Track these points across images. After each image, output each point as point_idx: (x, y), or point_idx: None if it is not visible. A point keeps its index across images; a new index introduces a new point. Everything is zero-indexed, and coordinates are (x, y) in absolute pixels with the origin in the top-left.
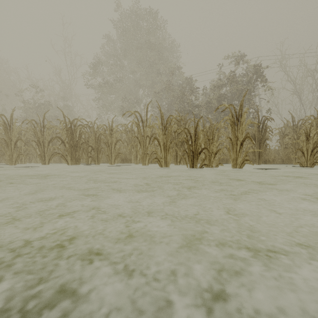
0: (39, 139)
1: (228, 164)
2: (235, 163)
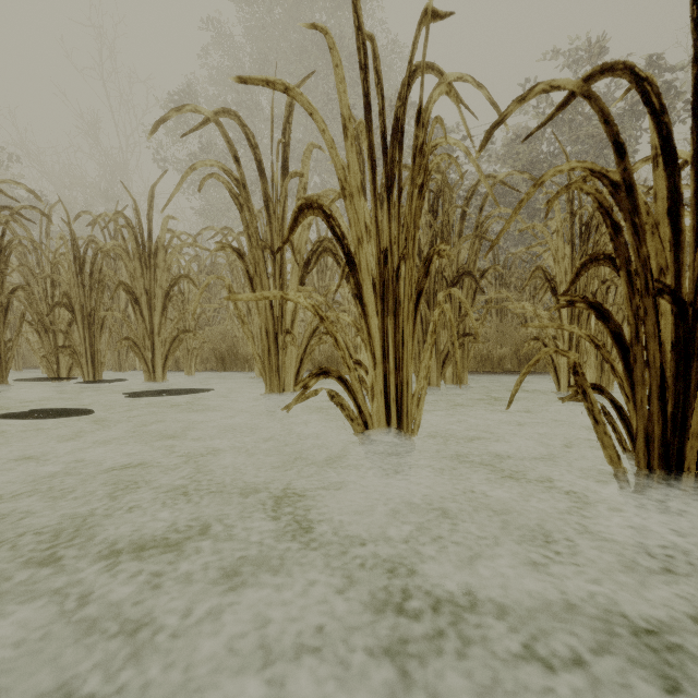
0: None
1: None
2: None
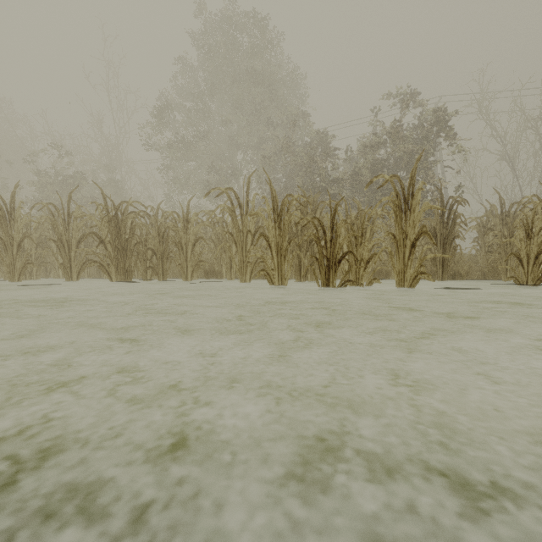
0: (61, 237)
1: (389, 280)
2: (402, 278)
